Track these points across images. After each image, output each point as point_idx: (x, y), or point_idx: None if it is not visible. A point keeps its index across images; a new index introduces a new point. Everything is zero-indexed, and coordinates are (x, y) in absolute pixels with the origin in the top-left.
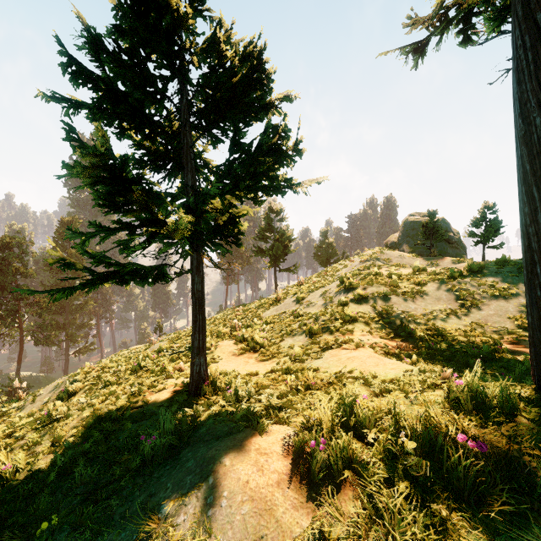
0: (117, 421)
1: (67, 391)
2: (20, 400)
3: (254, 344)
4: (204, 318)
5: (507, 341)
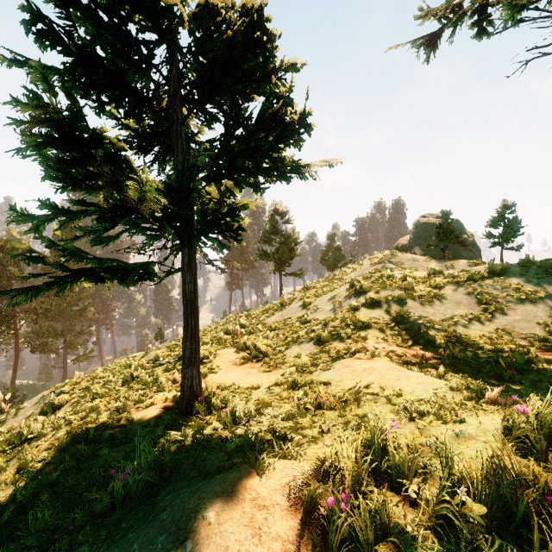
0: (95, 444)
1: (52, 404)
2: (3, 413)
3: (257, 352)
4: (198, 323)
5: (540, 350)
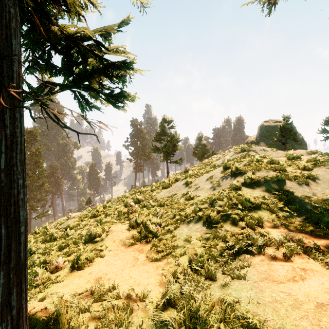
0: None
1: None
2: None
3: (147, 232)
4: (18, 230)
5: None
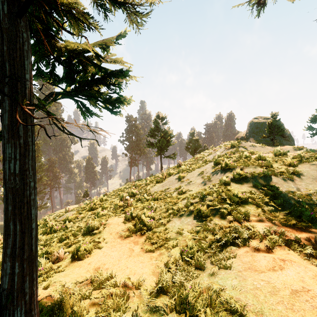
0: None
1: None
2: None
3: (141, 225)
4: (30, 226)
5: None
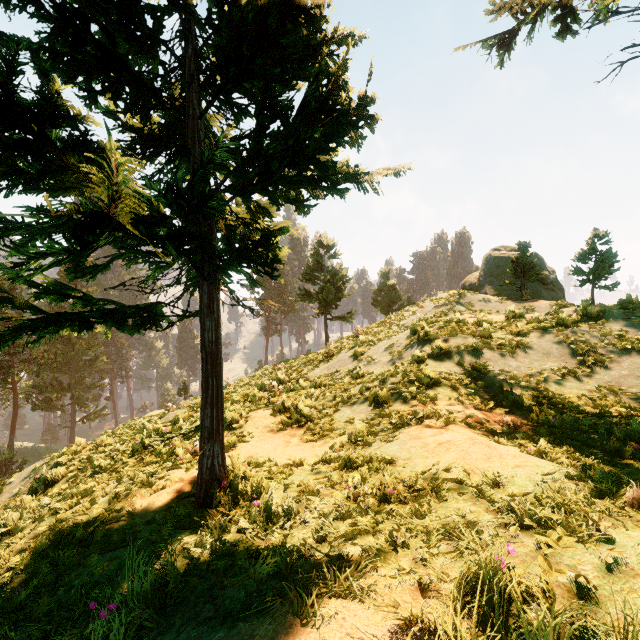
0: (84, 544)
1: (43, 480)
2: None
3: (299, 416)
4: (221, 383)
5: None
